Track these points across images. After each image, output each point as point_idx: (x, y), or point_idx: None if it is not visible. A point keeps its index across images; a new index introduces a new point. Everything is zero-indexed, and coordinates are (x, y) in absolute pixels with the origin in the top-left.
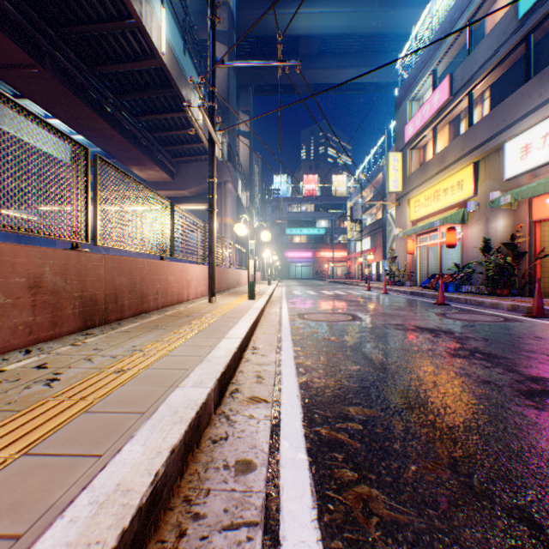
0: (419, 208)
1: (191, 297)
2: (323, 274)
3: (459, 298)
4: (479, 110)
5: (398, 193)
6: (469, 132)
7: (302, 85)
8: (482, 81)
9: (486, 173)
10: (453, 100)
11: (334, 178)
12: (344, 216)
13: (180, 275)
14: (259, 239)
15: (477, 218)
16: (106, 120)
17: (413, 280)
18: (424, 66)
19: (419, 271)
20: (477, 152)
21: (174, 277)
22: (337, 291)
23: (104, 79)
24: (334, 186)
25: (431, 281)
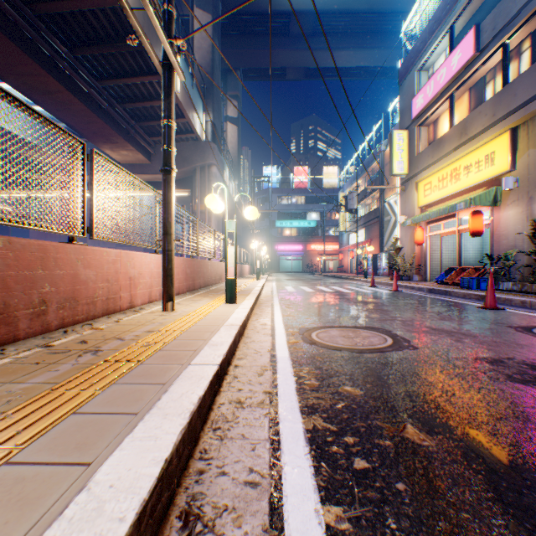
0: (431, 192)
1: (139, 301)
2: (314, 268)
3: (510, 299)
4: (515, 65)
5: (403, 176)
6: (505, 91)
7: (293, 69)
8: (524, 24)
9: (530, 140)
10: (480, 57)
11: (324, 170)
12: (338, 205)
13: (112, 269)
14: (248, 232)
15: (515, 197)
16: (58, 79)
17: (422, 274)
18: (438, 25)
19: (429, 264)
20: (518, 114)
21: (96, 272)
22: (336, 287)
23: (51, 24)
24: (324, 178)
25: (450, 276)
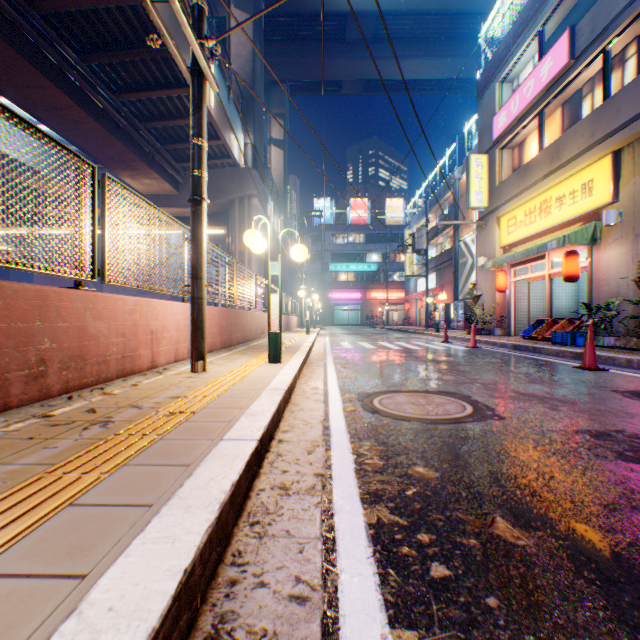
0: (516, 228)
1: (163, 360)
2: (375, 320)
3: (614, 357)
4: (618, 75)
5: (482, 209)
6: (606, 106)
7: (350, 82)
8: (629, 26)
9: (637, 166)
10: (575, 65)
11: (387, 203)
12: (404, 245)
13: (129, 321)
14: (296, 277)
15: (618, 235)
16: (66, 91)
17: (505, 327)
18: (524, 28)
19: (513, 315)
20: (621, 134)
21: (109, 324)
22: (402, 342)
23: (58, 26)
24: (387, 212)
25: (539, 329)
